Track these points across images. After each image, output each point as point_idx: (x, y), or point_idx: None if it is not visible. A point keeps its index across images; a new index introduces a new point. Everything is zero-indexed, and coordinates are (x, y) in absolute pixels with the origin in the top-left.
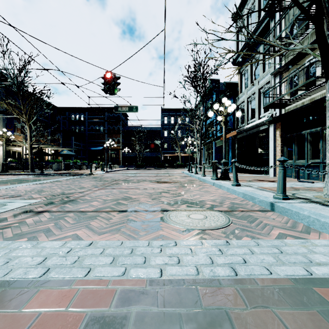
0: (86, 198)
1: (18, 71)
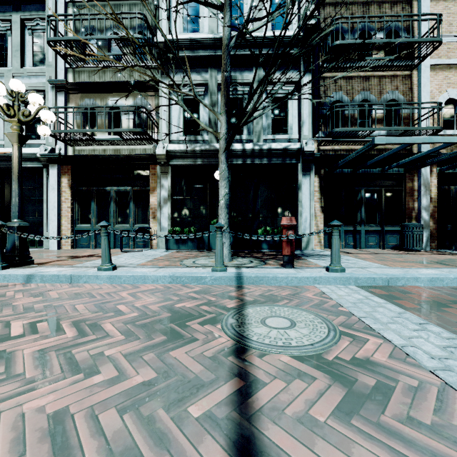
0: None
1: None
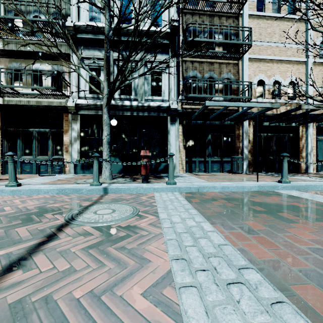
0: None
1: None
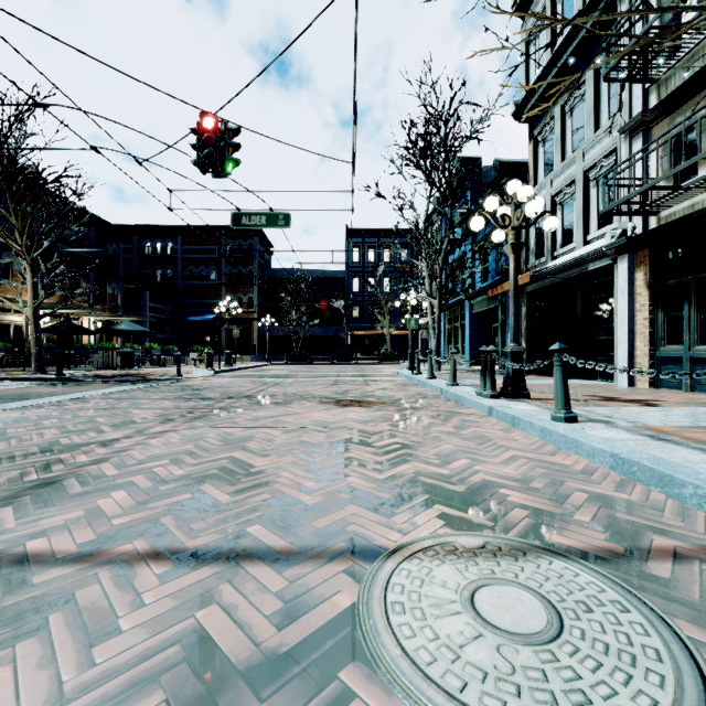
0: (103, 472)
1: (1, 130)
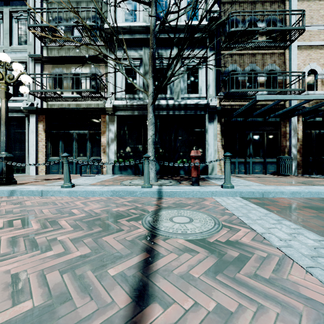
0: None
1: None
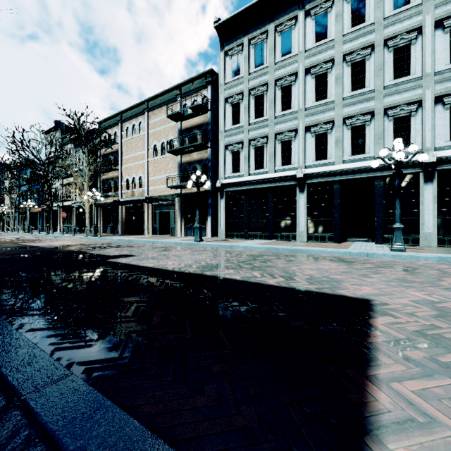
0: None
1: None
